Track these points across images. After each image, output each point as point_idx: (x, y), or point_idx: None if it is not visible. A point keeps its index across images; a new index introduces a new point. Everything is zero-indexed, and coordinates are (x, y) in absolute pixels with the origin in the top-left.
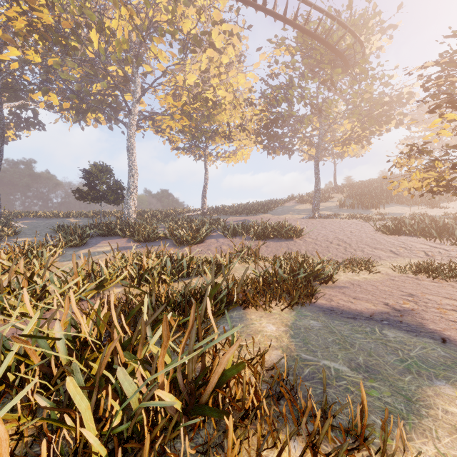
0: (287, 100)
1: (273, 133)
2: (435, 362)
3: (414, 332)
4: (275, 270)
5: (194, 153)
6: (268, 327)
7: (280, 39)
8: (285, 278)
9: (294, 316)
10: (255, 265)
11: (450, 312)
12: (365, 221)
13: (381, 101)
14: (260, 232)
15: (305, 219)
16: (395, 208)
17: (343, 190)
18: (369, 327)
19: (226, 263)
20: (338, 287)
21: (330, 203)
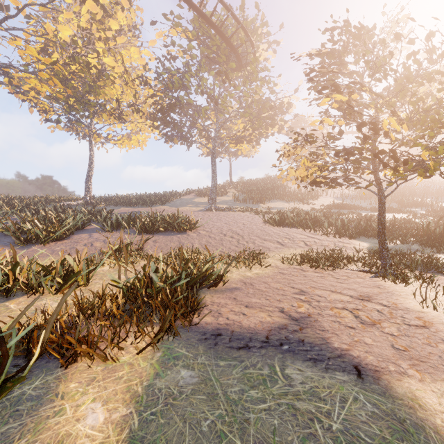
0: (184, 86)
1: (170, 118)
2: (372, 440)
3: (322, 361)
4: (146, 277)
5: (76, 130)
6: (90, 416)
7: (176, 17)
8: (160, 287)
9: (156, 364)
10: (120, 270)
11: (343, 312)
12: (255, 214)
13: (268, 106)
14: (148, 224)
15: (202, 211)
16: (277, 203)
17: (237, 186)
18: (267, 364)
19: (79, 270)
20: (230, 289)
21: (226, 197)
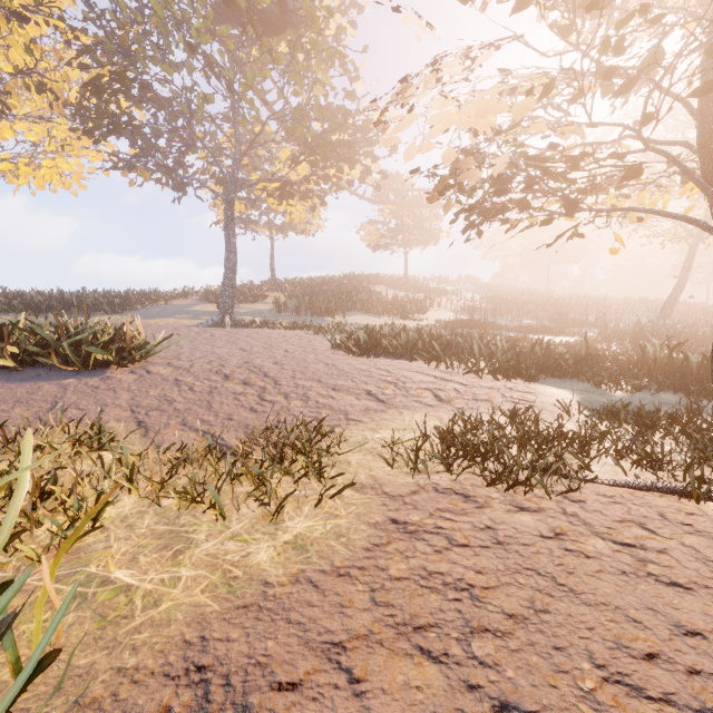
0: (158, 46)
1: (119, 108)
2: None
3: None
4: None
5: None
6: None
7: None
8: None
9: None
10: None
11: None
12: (316, 334)
13: (342, 121)
14: None
15: (201, 327)
16: (359, 317)
17: (286, 287)
18: None
19: None
20: None
21: (263, 305)
